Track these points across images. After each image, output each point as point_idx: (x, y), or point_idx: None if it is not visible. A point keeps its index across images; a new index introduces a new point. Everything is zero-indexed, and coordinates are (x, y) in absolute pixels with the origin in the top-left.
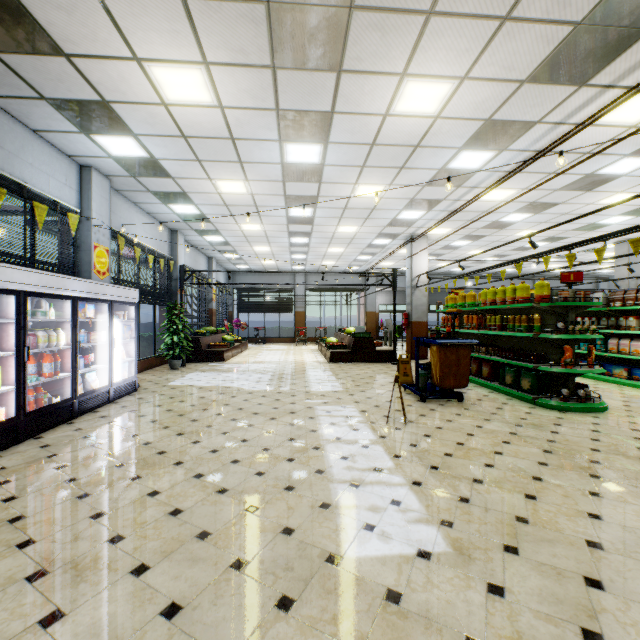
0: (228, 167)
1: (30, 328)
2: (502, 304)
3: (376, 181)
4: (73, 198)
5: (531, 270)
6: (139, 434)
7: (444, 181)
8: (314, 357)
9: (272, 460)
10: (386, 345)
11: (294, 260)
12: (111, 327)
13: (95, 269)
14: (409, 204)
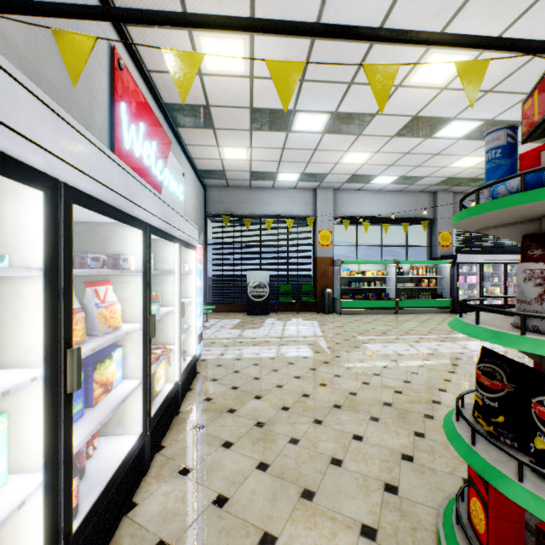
0: None
1: (511, 275)
2: None
3: None
4: None
5: None
6: None
7: None
8: None
9: None
10: None
11: None
12: None
13: None
14: None
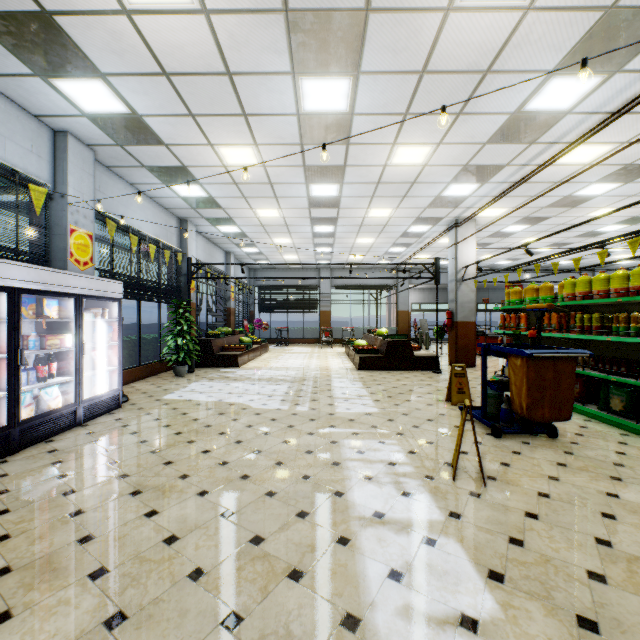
0: (230, 124)
1: None
2: (602, 297)
3: (421, 138)
4: (43, 170)
5: (592, 262)
6: (77, 490)
7: (514, 134)
8: (340, 362)
9: (262, 574)
10: (421, 348)
11: (318, 254)
12: (79, 329)
13: (72, 257)
14: (460, 174)
